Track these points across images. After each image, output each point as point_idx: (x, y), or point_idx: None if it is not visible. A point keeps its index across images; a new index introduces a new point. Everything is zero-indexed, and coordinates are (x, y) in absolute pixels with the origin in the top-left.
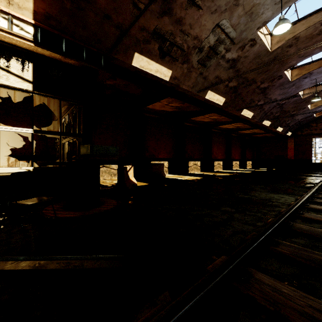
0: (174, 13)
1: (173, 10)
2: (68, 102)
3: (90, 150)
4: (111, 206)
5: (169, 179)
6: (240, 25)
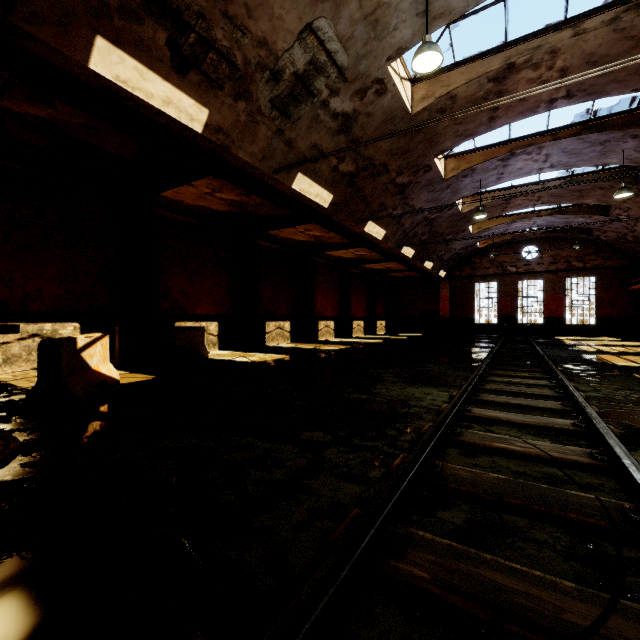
0: None
1: None
2: None
3: None
4: None
5: (215, 363)
6: (355, 41)
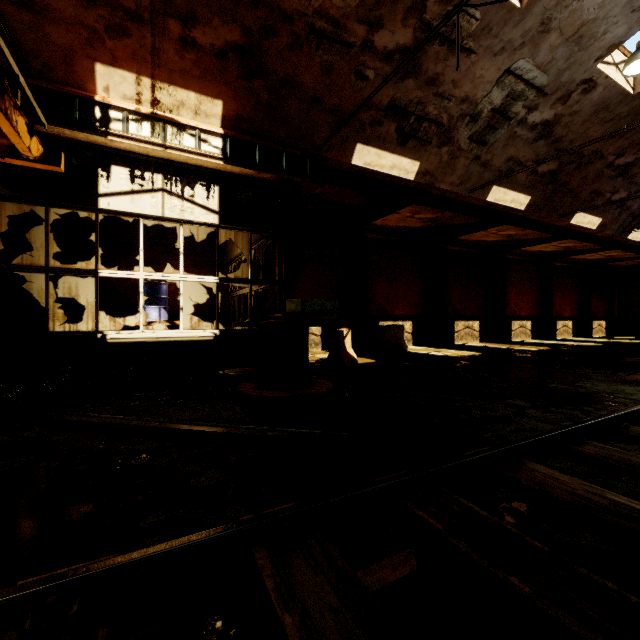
0: (423, 71)
1: (423, 66)
2: (259, 234)
3: (302, 307)
4: (326, 387)
5: (415, 355)
6: (555, 62)
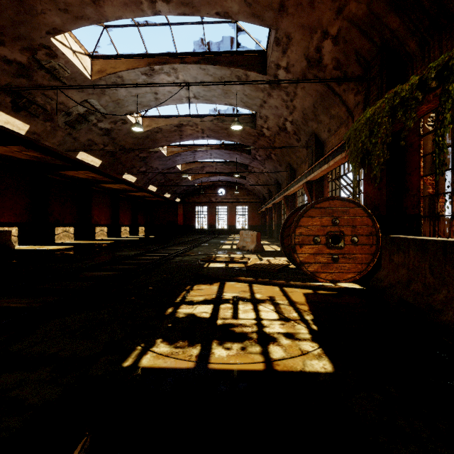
0: (34, 79)
1: (34, 77)
2: None
3: None
4: None
5: (23, 250)
6: (109, 107)
